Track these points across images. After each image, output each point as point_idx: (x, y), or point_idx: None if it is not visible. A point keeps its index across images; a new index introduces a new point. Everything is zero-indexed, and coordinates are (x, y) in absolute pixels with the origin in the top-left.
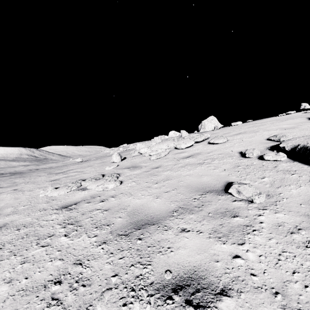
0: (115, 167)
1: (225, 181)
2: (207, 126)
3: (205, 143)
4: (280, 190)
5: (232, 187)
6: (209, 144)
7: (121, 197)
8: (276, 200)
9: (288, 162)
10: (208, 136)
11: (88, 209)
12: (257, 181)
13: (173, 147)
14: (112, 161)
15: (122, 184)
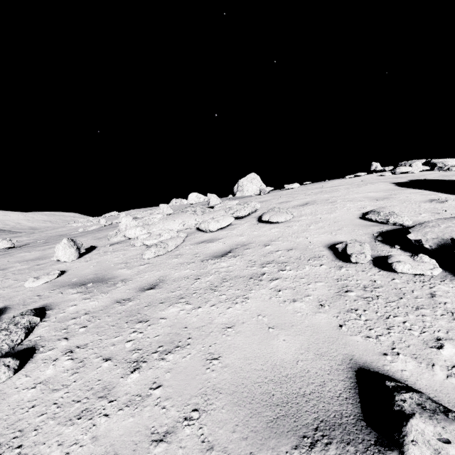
0: (50, 279)
1: (344, 360)
2: (246, 188)
3: (252, 220)
4: None
5: (411, 435)
6: (261, 222)
7: None
8: None
9: (448, 281)
10: (257, 207)
11: None
12: (437, 364)
13: (194, 225)
14: (56, 258)
15: (28, 365)
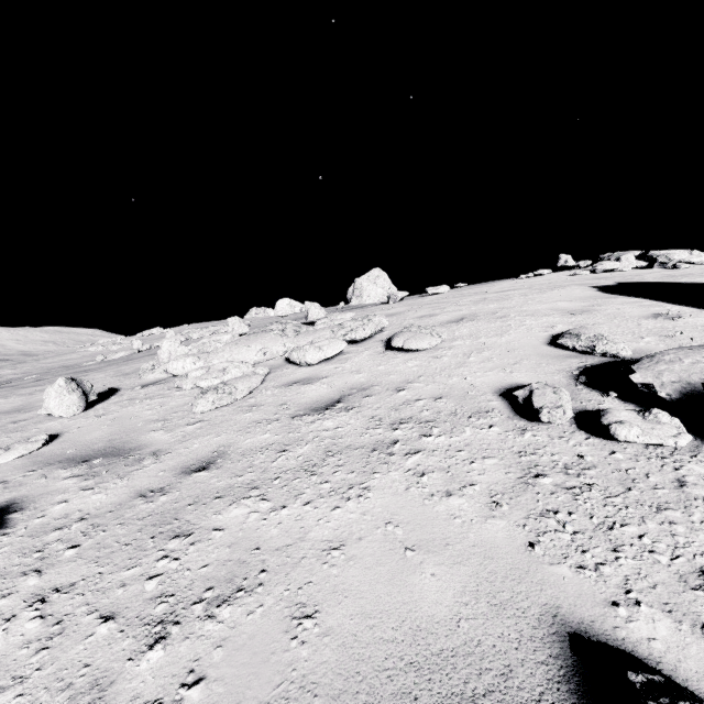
0: (30, 451)
1: (544, 617)
2: (366, 292)
3: (376, 346)
4: None
5: None
6: (390, 349)
7: None
8: None
9: (703, 457)
10: (383, 325)
11: None
12: None
13: (282, 354)
14: (45, 411)
15: None
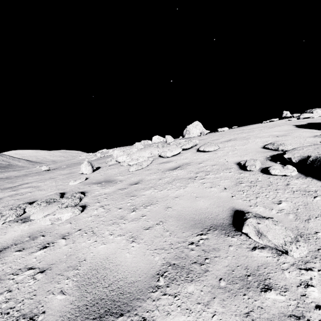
0: (82, 181)
1: (230, 208)
2: (192, 132)
3: (193, 151)
4: (312, 225)
5: (247, 223)
6: (198, 151)
7: (77, 238)
8: (317, 248)
9: (300, 178)
10: (196, 143)
11: (13, 267)
12: (274, 209)
13: (157, 154)
14: (81, 172)
15: (85, 210)
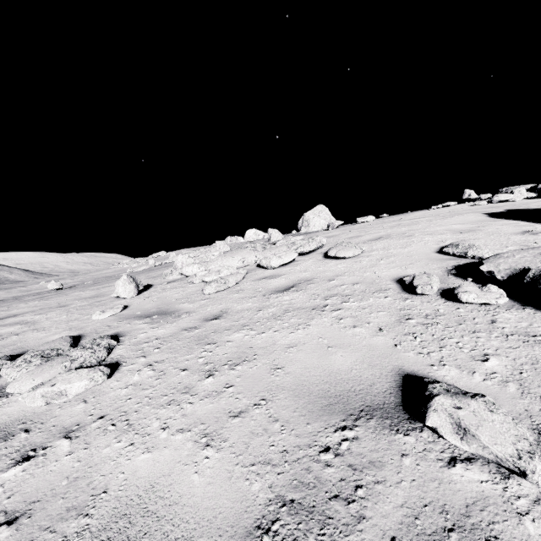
0: (116, 313)
1: (394, 369)
2: (312, 223)
3: (317, 256)
4: None
5: (434, 406)
6: (327, 258)
7: (95, 437)
8: None
9: (514, 310)
10: (323, 243)
11: None
12: (477, 372)
13: (254, 262)
14: (116, 294)
15: (116, 374)
